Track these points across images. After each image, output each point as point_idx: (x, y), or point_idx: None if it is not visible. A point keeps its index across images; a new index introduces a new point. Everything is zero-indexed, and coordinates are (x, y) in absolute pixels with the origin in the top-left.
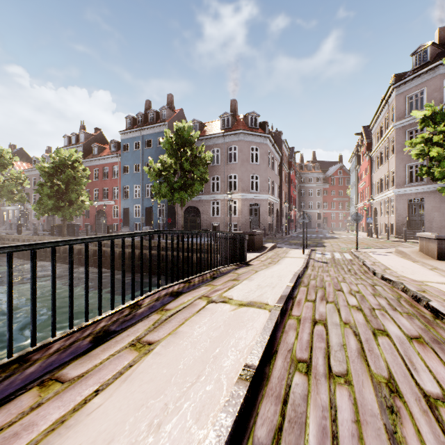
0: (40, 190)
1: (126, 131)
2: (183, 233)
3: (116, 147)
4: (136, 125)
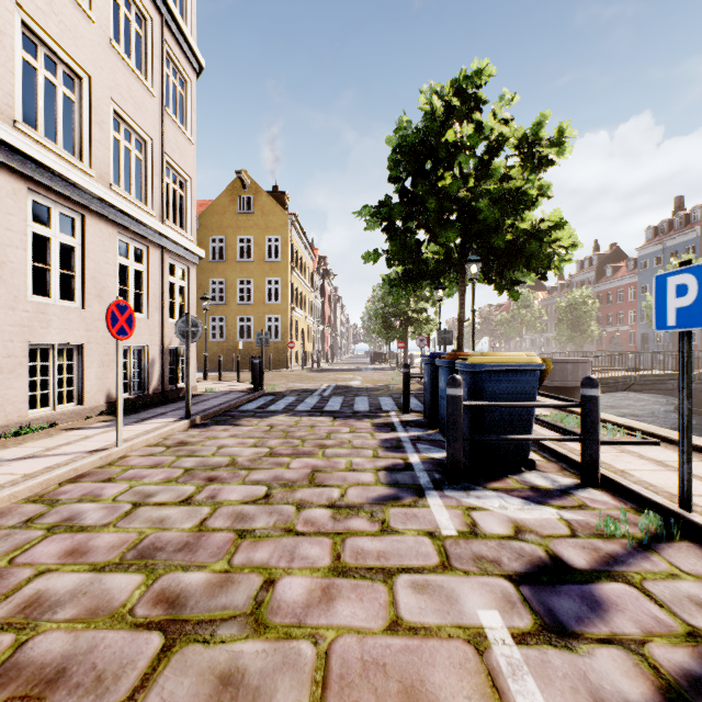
0: (558, 324)
1: (644, 247)
2: (613, 352)
3: (632, 265)
4: (658, 235)
